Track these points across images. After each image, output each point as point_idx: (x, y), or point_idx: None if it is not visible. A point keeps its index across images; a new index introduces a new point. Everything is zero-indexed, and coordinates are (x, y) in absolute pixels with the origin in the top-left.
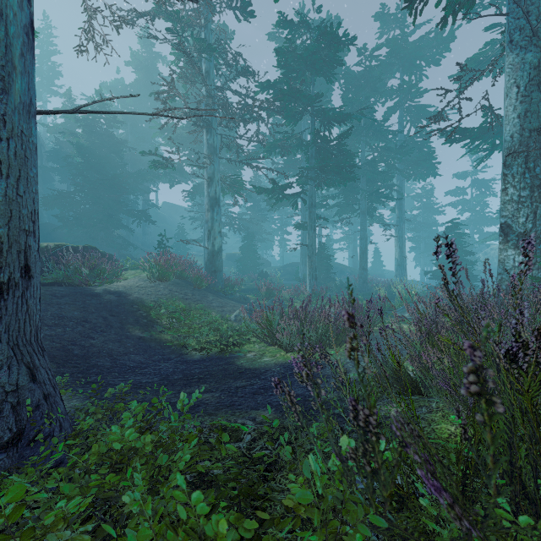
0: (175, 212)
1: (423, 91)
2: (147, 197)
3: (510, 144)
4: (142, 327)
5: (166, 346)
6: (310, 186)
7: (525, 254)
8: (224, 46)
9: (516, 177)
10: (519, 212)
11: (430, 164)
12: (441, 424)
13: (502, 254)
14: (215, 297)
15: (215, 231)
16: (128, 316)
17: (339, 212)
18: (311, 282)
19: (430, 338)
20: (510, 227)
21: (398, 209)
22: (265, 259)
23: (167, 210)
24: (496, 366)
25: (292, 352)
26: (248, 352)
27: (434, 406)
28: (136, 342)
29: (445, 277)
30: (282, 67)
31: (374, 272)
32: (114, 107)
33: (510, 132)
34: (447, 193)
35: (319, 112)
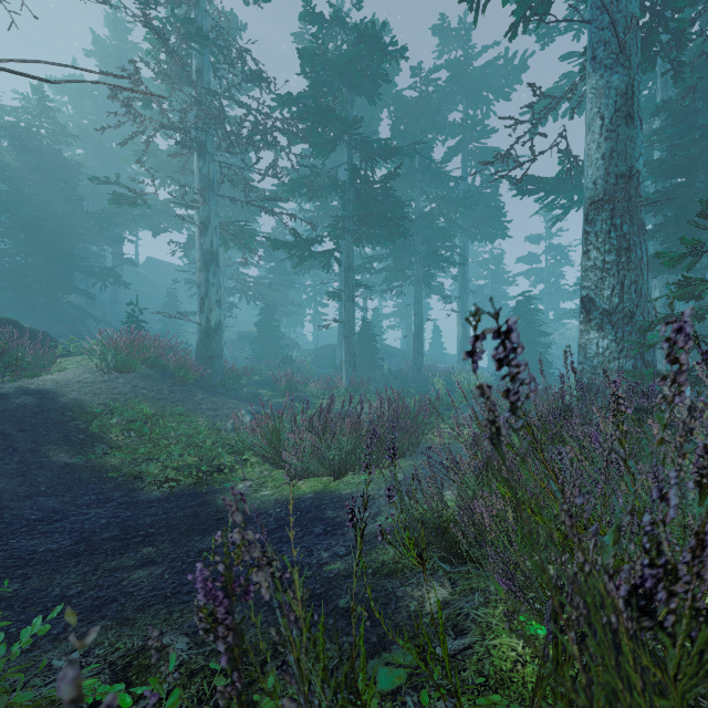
0: (165, 272)
1: (490, 130)
2: (119, 249)
3: (592, 192)
4: (73, 447)
5: (109, 477)
6: (347, 242)
7: (671, 357)
8: (227, 39)
9: (601, 237)
10: (604, 282)
11: (499, 222)
12: (502, 637)
13: (583, 336)
14: (208, 396)
15: (210, 299)
16: (51, 430)
17: (388, 279)
18: (348, 372)
19: (490, 469)
20: (592, 302)
21: (461, 277)
22: (292, 340)
23: (153, 270)
24: (612, 638)
25: (307, 478)
26: (242, 480)
27: (493, 590)
28: (56, 474)
29: (494, 416)
30: (309, 76)
31: (432, 357)
32: (65, 115)
33: (593, 177)
34: (519, 259)
35: (359, 143)
